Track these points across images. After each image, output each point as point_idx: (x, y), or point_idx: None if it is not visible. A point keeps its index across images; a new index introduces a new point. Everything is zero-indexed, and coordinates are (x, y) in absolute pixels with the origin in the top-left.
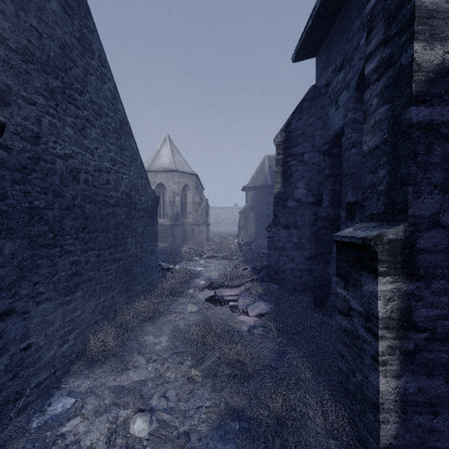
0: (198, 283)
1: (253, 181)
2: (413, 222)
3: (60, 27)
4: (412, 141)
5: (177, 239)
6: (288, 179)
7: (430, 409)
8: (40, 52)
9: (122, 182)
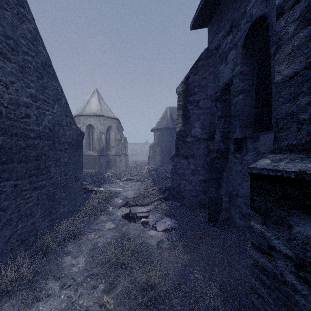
0: (116, 201)
1: (159, 124)
2: None
3: None
4: None
5: (103, 166)
6: (187, 120)
7: None
8: None
9: (44, 117)
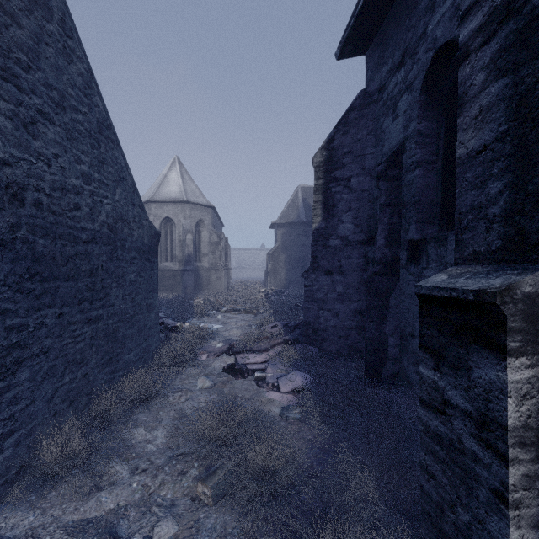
0: (213, 345)
1: (284, 216)
2: None
3: None
4: None
5: (189, 288)
6: (331, 210)
7: None
8: None
9: (101, 208)
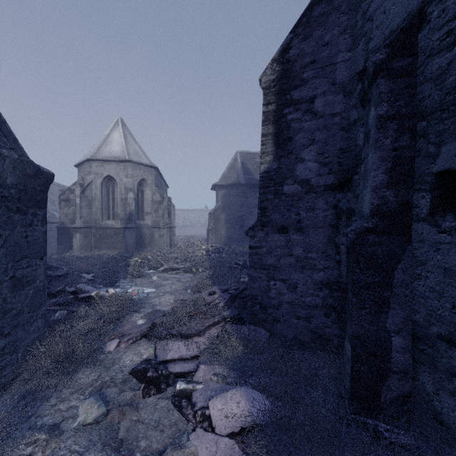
0: (134, 322)
1: (224, 179)
2: None
3: None
4: None
5: (131, 246)
6: (286, 145)
7: None
8: None
9: None
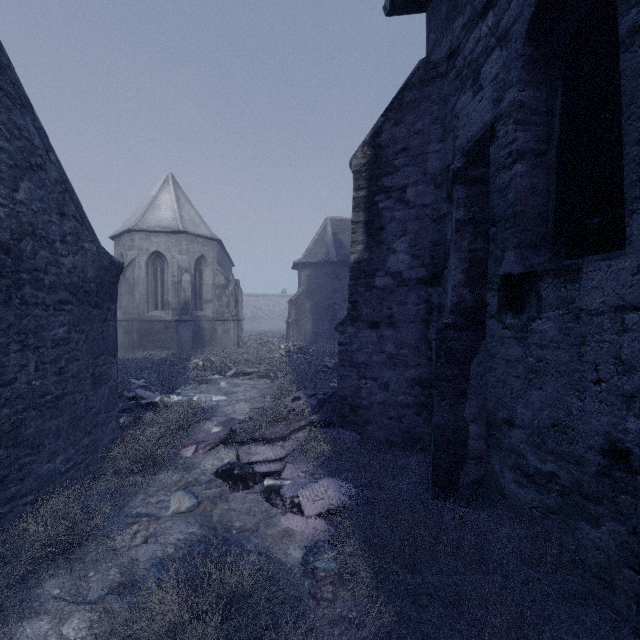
0: (207, 430)
1: (310, 254)
2: None
3: None
4: None
5: (186, 344)
6: (377, 235)
7: None
8: None
9: None
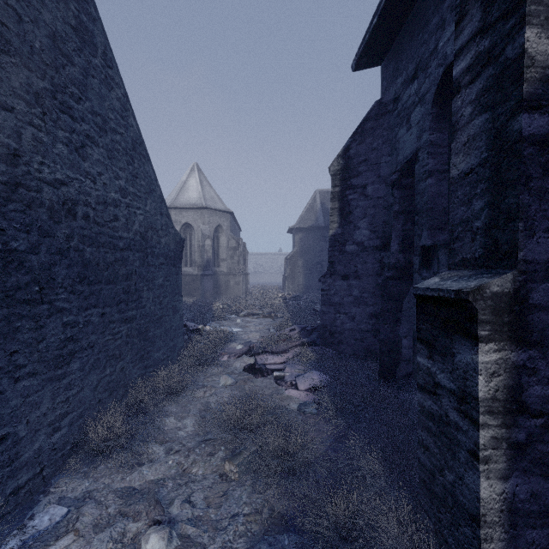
0: (233, 347)
1: (302, 221)
2: (525, 269)
3: (49, 10)
4: (523, 160)
5: (208, 293)
6: (347, 217)
7: (546, 520)
8: (19, 41)
9: (135, 218)
